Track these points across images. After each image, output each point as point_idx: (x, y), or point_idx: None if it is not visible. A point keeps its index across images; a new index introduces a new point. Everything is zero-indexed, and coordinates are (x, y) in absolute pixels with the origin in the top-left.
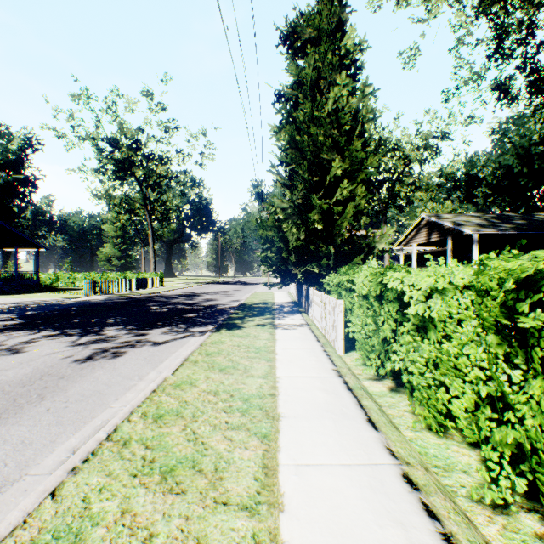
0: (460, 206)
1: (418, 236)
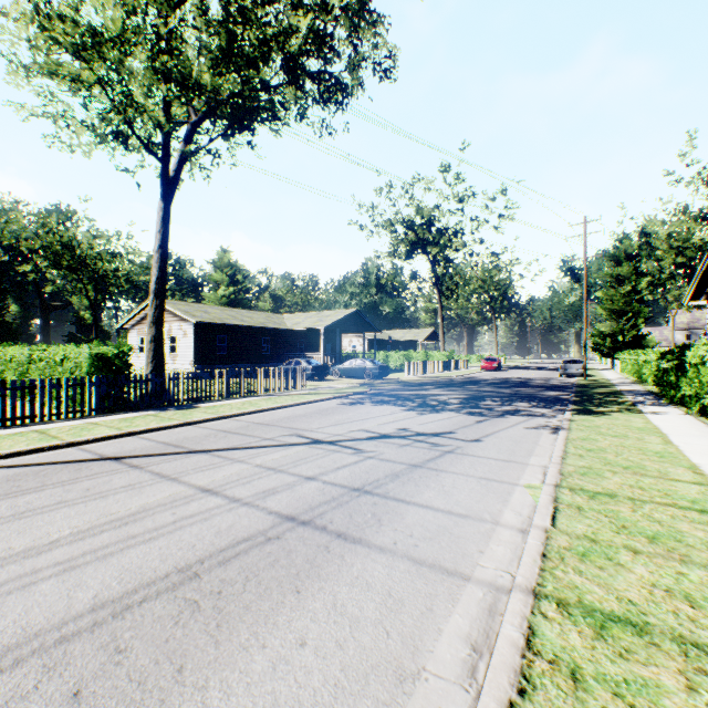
0: None
1: None
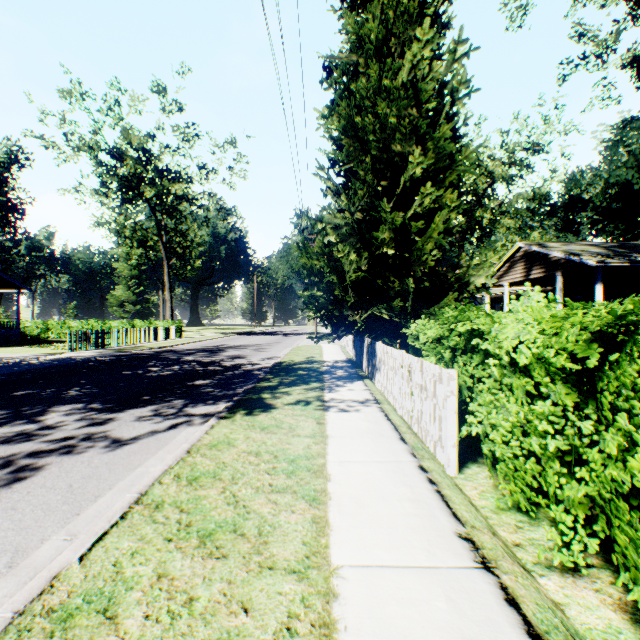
0: (557, 237)
1: (512, 272)
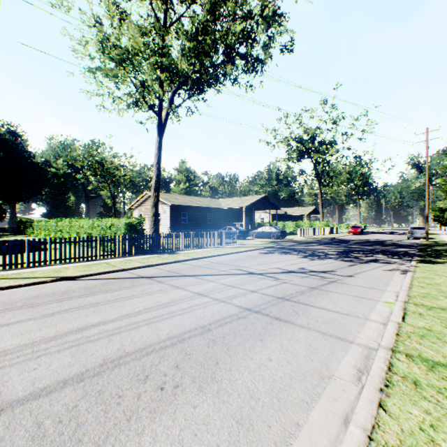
0: None
1: None
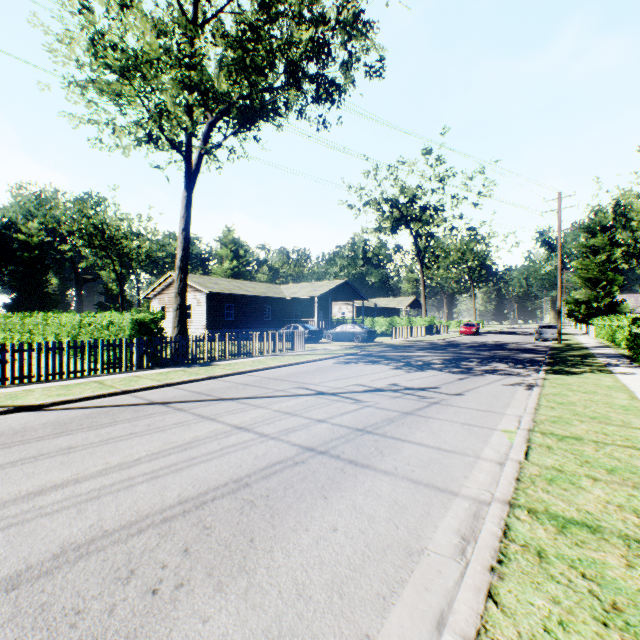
0: None
1: None
